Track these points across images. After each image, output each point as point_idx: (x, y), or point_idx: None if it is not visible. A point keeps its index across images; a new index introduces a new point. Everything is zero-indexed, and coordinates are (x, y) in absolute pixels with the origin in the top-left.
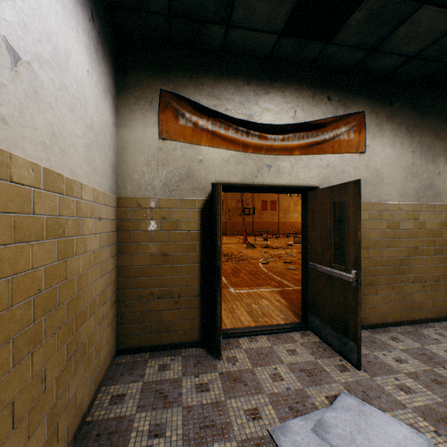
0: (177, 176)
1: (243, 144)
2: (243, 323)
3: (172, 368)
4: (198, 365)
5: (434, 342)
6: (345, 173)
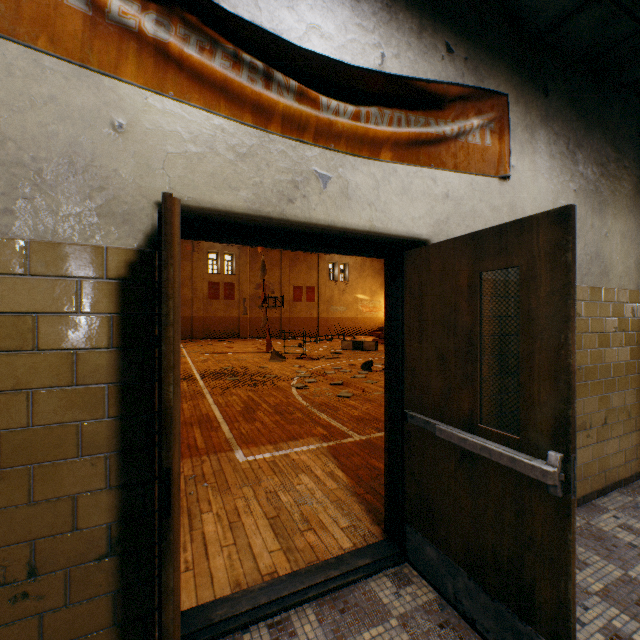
0: (23, 163)
1: (255, 105)
2: (258, 564)
3: None
4: None
5: (634, 555)
6: (477, 217)
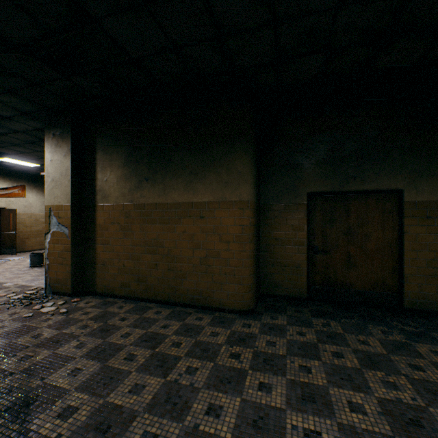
0: None
1: None
2: None
3: None
4: None
5: None
6: (18, 203)
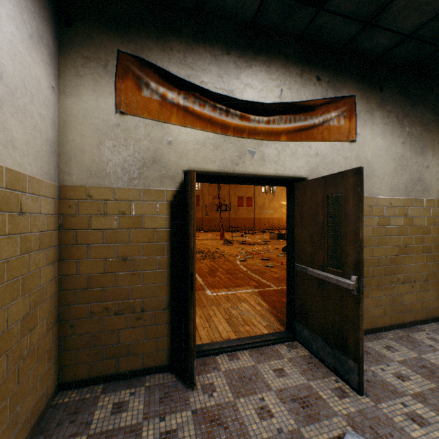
0: (139, 160)
1: (222, 125)
2: (221, 335)
3: (130, 407)
4: (165, 400)
5: (429, 350)
6: (335, 163)
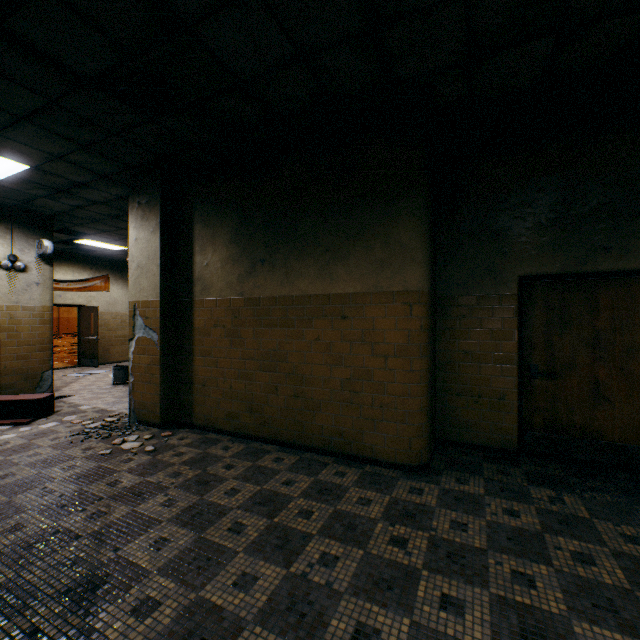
0: None
1: None
2: None
3: None
4: None
5: None
6: (100, 300)
